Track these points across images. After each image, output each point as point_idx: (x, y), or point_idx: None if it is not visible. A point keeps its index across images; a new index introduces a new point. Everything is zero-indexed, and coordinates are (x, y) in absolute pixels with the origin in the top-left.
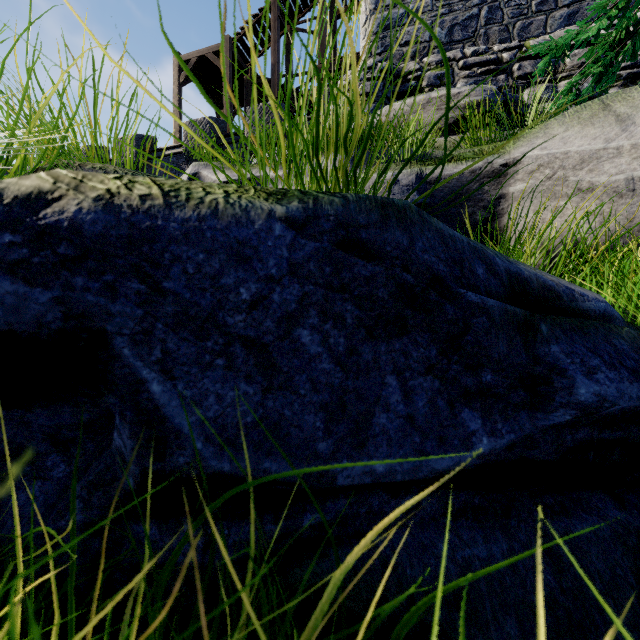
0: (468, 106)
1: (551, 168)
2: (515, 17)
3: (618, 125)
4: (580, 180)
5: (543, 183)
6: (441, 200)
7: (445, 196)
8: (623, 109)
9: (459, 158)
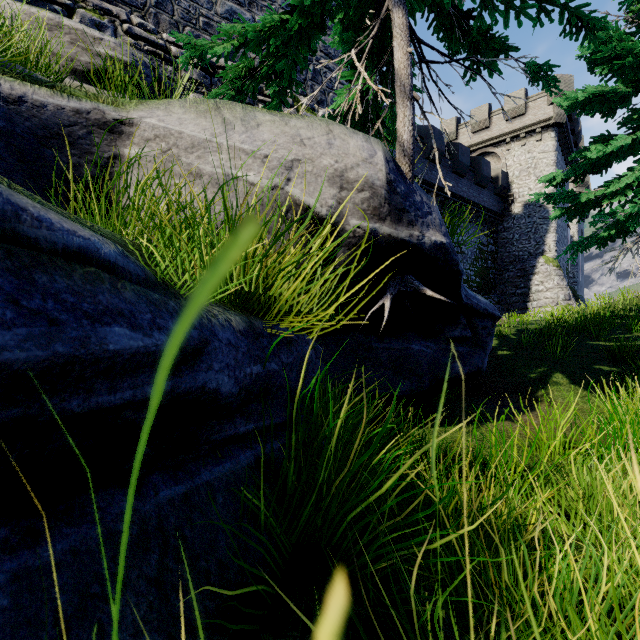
0: (108, 56)
1: (167, 143)
2: (185, 20)
3: (223, 126)
4: (191, 163)
5: (159, 155)
6: (27, 132)
7: (34, 128)
8: (228, 116)
9: (64, 91)
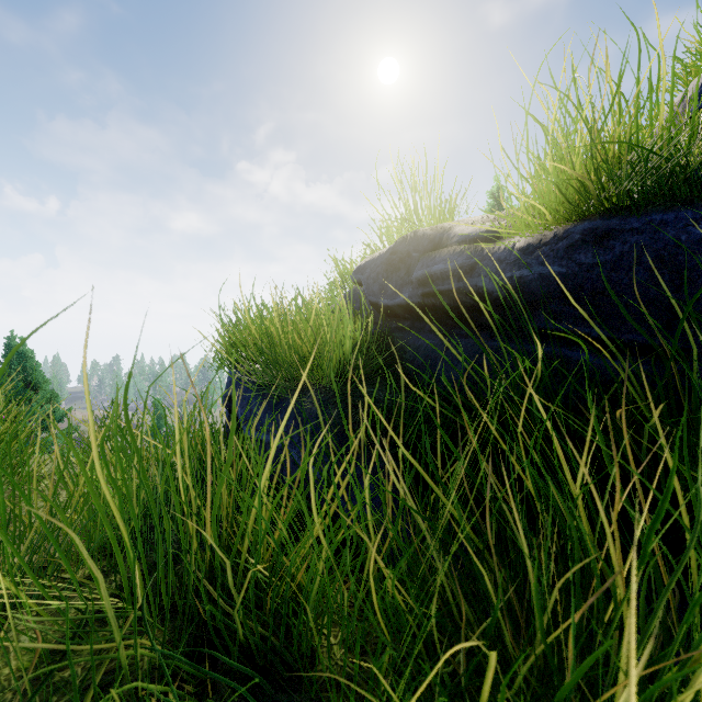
0: None
1: None
2: None
3: None
4: None
5: None
6: None
7: None
8: None
9: None
